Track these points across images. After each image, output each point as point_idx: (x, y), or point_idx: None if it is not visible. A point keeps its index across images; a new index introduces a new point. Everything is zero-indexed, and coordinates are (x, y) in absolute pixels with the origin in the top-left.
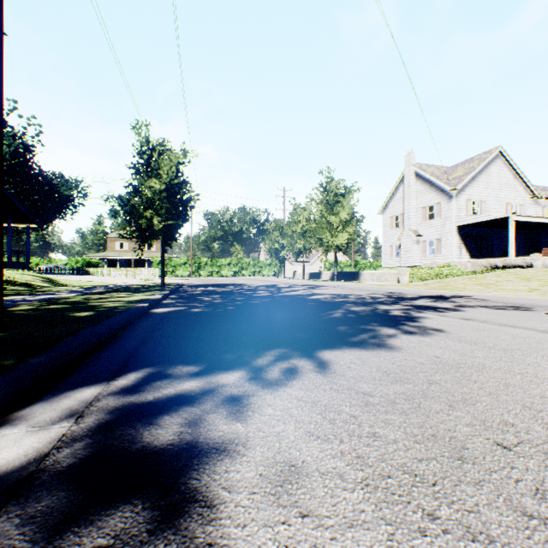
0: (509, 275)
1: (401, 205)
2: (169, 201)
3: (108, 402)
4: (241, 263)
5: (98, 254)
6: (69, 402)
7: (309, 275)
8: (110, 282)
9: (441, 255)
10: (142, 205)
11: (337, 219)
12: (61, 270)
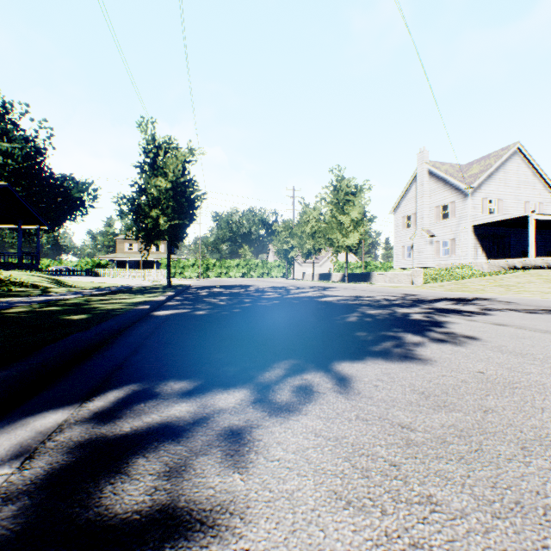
0: (530, 276)
1: (413, 204)
2: (175, 200)
3: (71, 435)
4: (249, 264)
5: (107, 256)
6: (23, 434)
7: (319, 276)
8: (118, 283)
9: (456, 256)
10: (148, 205)
11: (348, 219)
12: (70, 271)
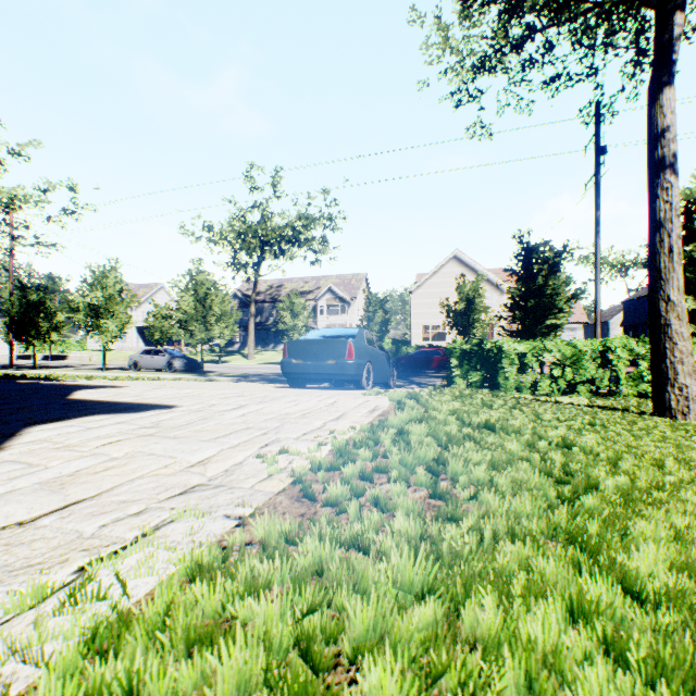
0: None
1: None
2: None
3: None
4: None
5: None
6: None
7: (19, 356)
8: None
9: (128, 343)
10: None
11: None
12: None
